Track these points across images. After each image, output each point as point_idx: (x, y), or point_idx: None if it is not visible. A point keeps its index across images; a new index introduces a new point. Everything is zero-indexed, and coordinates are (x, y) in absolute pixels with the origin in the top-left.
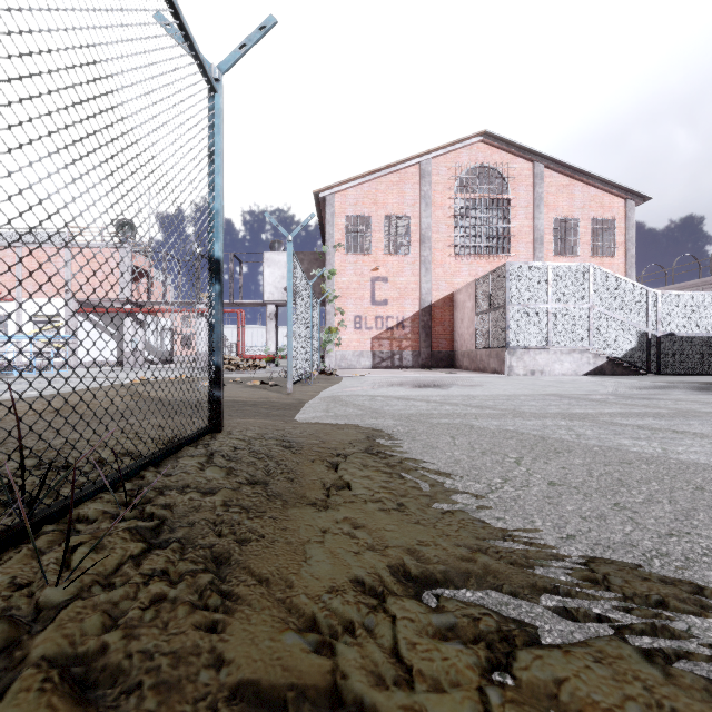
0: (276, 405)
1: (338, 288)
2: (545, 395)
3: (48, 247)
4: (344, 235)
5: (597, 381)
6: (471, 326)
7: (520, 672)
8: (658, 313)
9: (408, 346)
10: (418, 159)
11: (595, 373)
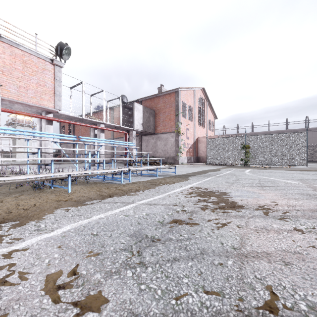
0: None
1: (181, 130)
2: None
3: None
4: (181, 109)
5: None
6: None
7: None
8: None
9: (192, 155)
10: (194, 88)
11: None
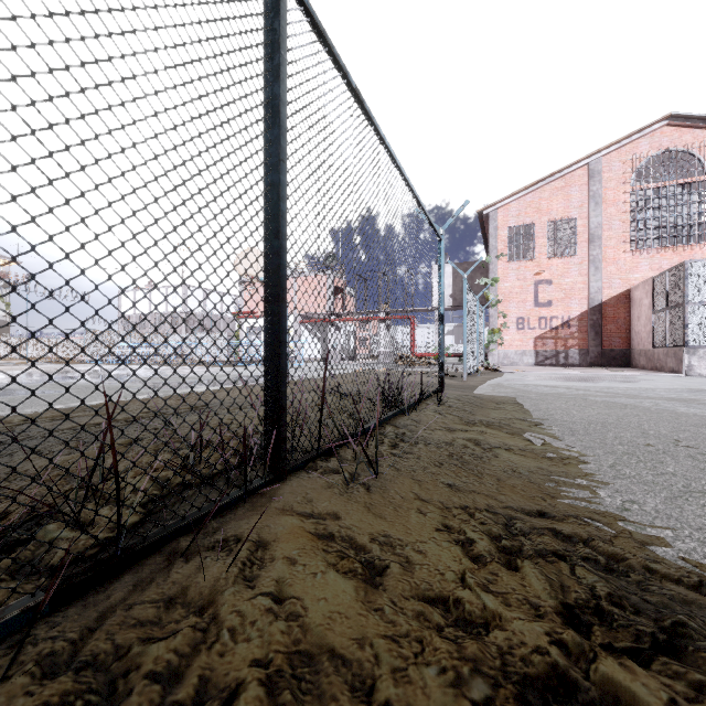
0: (458, 387)
1: (501, 293)
2: (688, 389)
3: None
4: (506, 245)
5: None
6: (647, 324)
7: (540, 425)
8: None
9: (575, 345)
10: (586, 161)
11: None
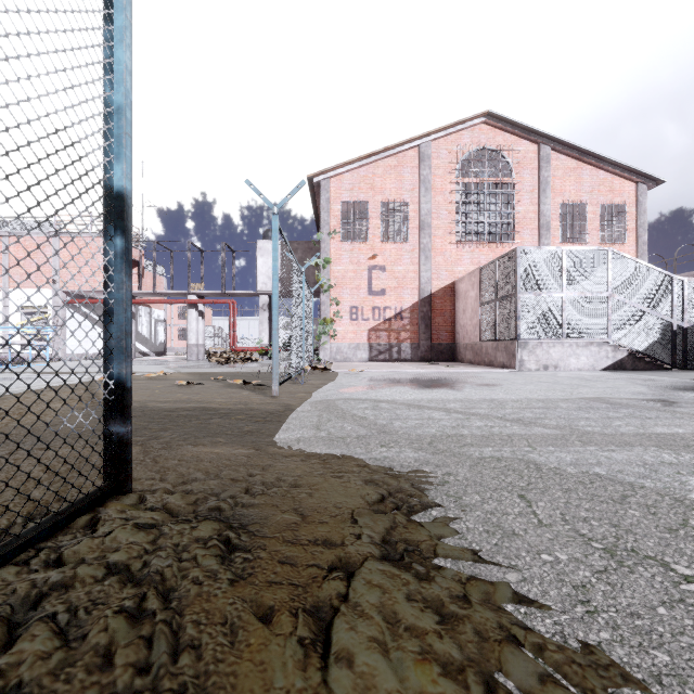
0: (255, 415)
1: (333, 277)
2: (587, 400)
3: (35, 236)
4: (339, 221)
5: (625, 378)
6: (474, 317)
7: None
8: (683, 302)
9: (407, 338)
10: (418, 142)
11: (615, 368)
